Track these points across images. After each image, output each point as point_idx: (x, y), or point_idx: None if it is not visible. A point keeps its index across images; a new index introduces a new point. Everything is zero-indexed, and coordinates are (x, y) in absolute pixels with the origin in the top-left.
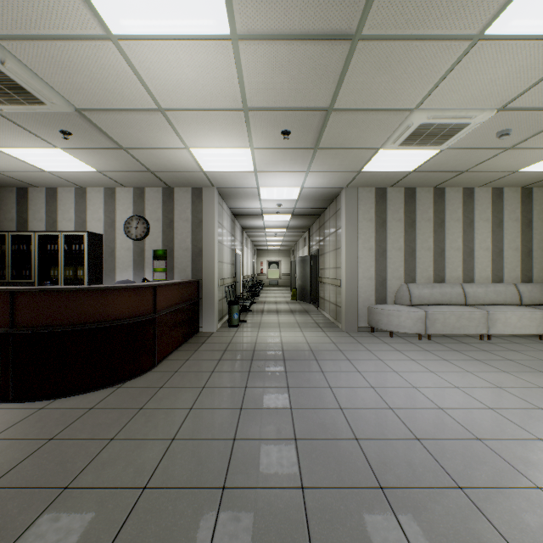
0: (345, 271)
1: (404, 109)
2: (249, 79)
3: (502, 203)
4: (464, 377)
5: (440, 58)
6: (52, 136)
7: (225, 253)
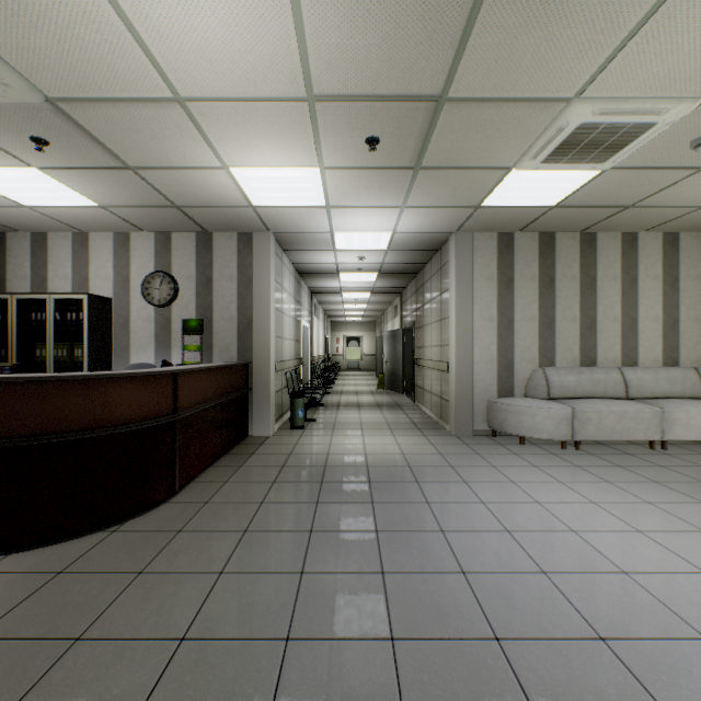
0: (455, 350)
1: (557, 98)
2: (314, 39)
3: (678, 253)
4: (646, 513)
5: None
6: (20, 147)
7: (286, 325)
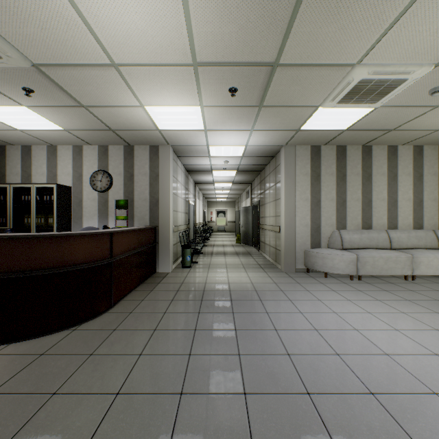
0: (284, 219)
1: (346, 64)
2: (197, 29)
3: (422, 159)
4: (401, 319)
5: (391, 3)
6: (16, 93)
7: (179, 203)
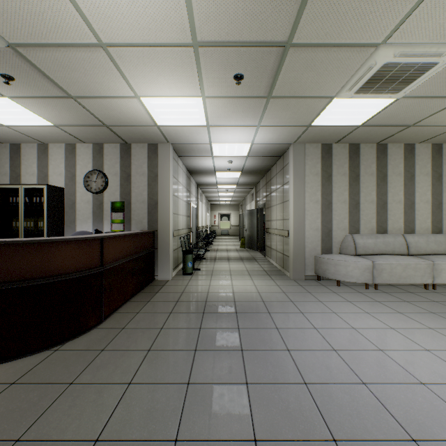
0: (293, 222)
1: (369, 44)
2: None
3: (441, 158)
4: (430, 336)
5: None
6: None
7: (180, 206)
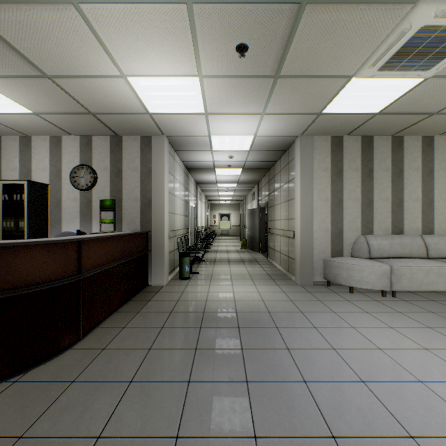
0: (300, 222)
1: None
2: None
3: None
4: None
5: None
6: None
7: (177, 204)
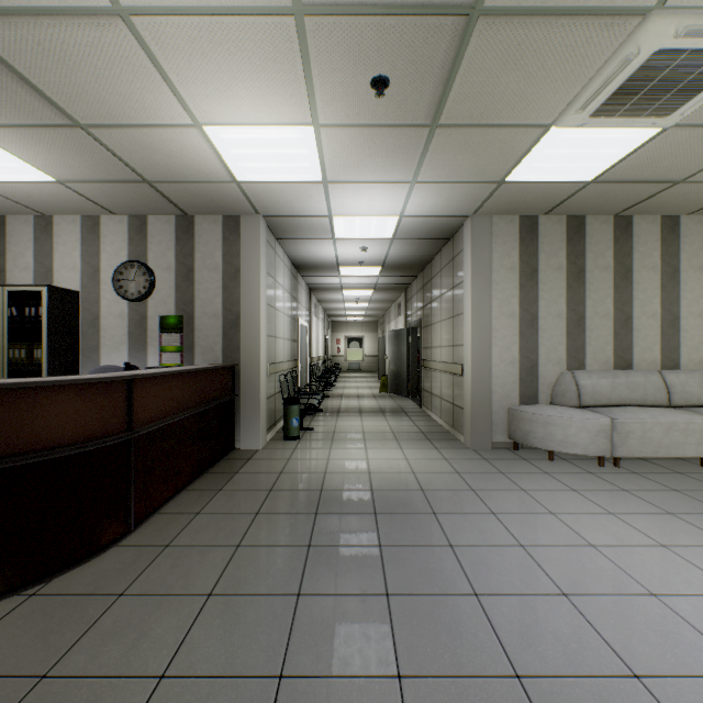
0: (471, 350)
1: (631, 9)
2: None
3: None
4: None
5: None
6: None
7: (280, 323)
